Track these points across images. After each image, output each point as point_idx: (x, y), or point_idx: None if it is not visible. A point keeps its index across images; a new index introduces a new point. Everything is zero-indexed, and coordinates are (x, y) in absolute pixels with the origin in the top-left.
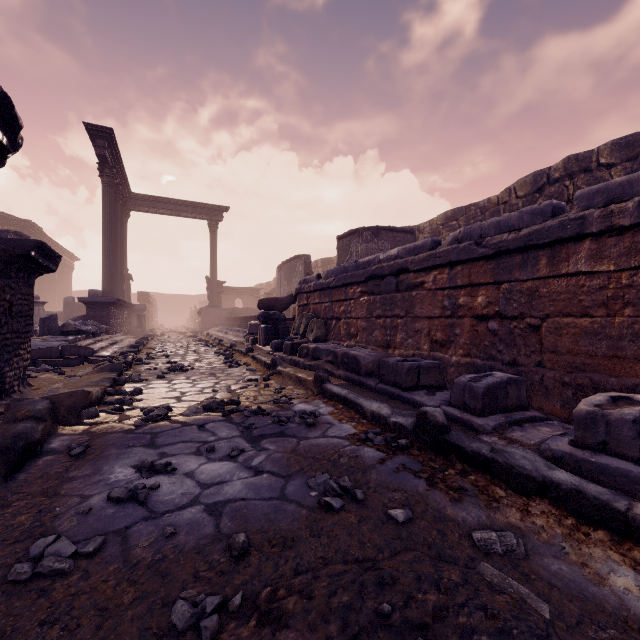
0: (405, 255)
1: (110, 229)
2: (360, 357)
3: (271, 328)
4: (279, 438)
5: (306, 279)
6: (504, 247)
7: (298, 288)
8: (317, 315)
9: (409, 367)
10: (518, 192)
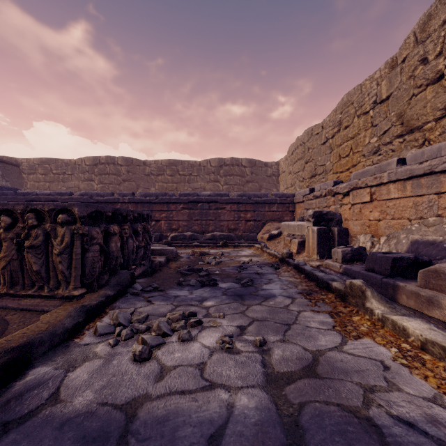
0: (55, 195)
1: None
2: None
3: None
4: None
5: None
6: (100, 201)
7: None
8: None
9: None
10: (86, 162)
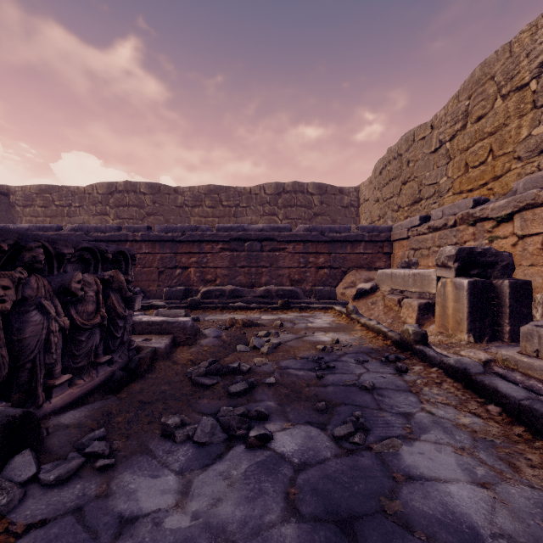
0: (36, 230)
1: None
2: None
3: None
4: None
5: None
6: (99, 239)
7: None
8: None
9: None
10: (99, 190)
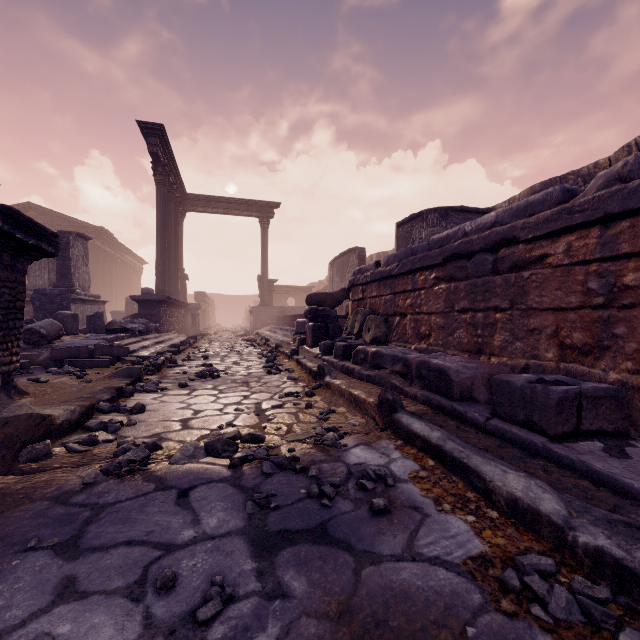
0: (509, 219)
1: (163, 227)
2: (450, 370)
3: (320, 326)
4: (316, 548)
5: (361, 268)
6: None
7: (352, 280)
8: (375, 311)
9: (562, 396)
10: None
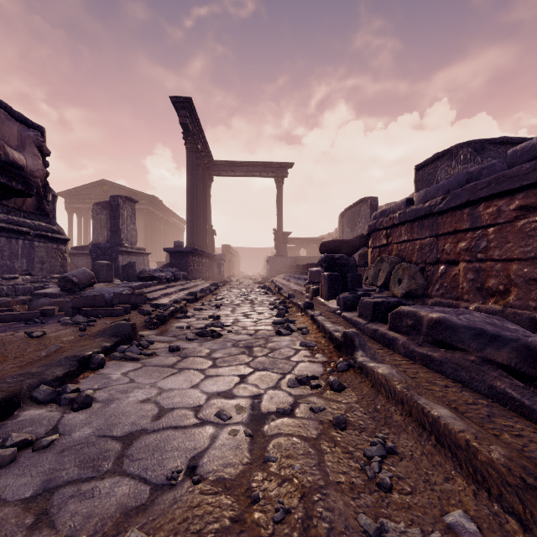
0: None
1: (192, 189)
2: None
3: (337, 276)
4: None
5: (385, 210)
6: None
7: (372, 224)
8: (405, 258)
9: None
10: None
